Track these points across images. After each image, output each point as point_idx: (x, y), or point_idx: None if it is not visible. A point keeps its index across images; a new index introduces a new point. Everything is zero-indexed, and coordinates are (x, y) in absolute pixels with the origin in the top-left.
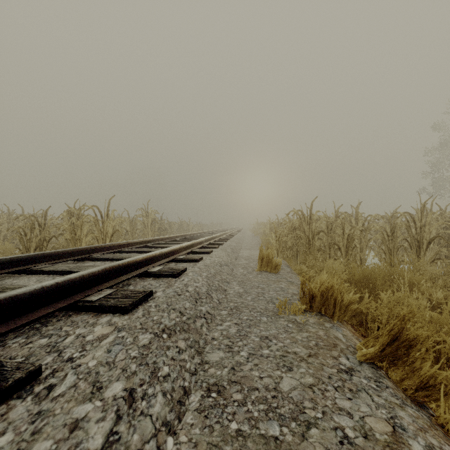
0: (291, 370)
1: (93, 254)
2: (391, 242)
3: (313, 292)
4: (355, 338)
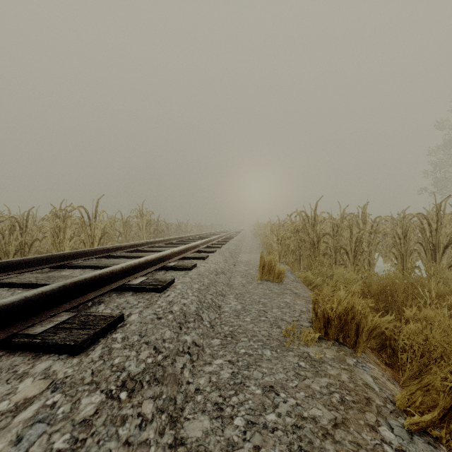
0: None
1: (74, 261)
2: (404, 246)
3: (329, 314)
4: (387, 379)
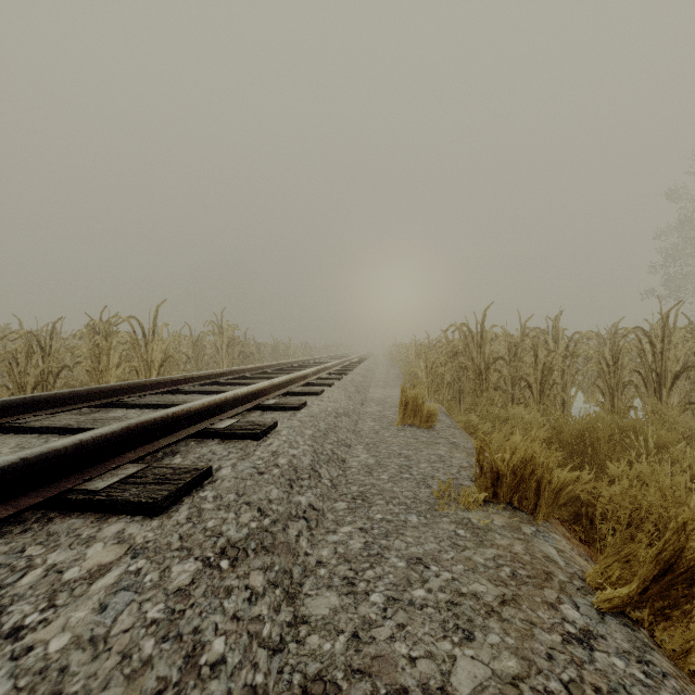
0: (471, 638)
1: (126, 397)
2: (614, 376)
3: (499, 467)
4: (577, 554)
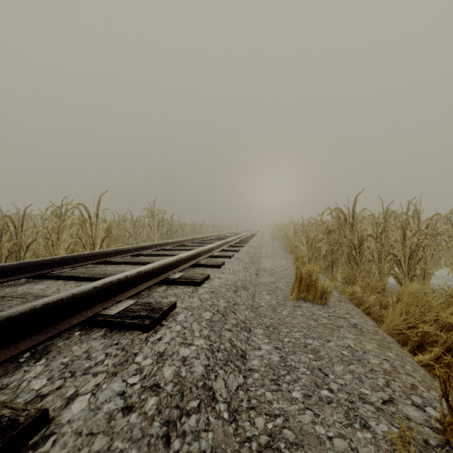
0: None
1: (58, 269)
2: None
3: None
4: None
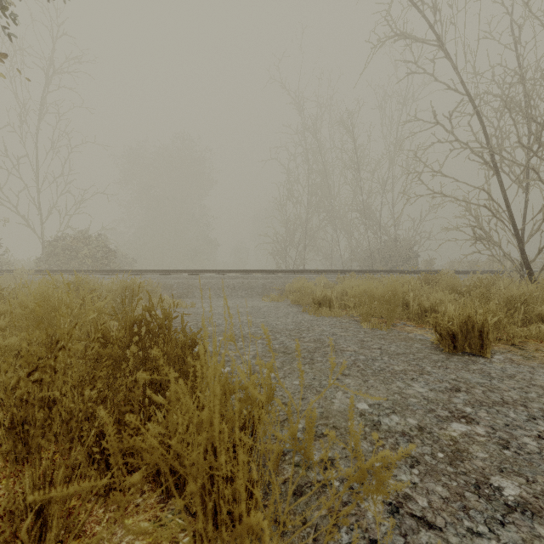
0: None
1: None
2: None
3: None
4: None
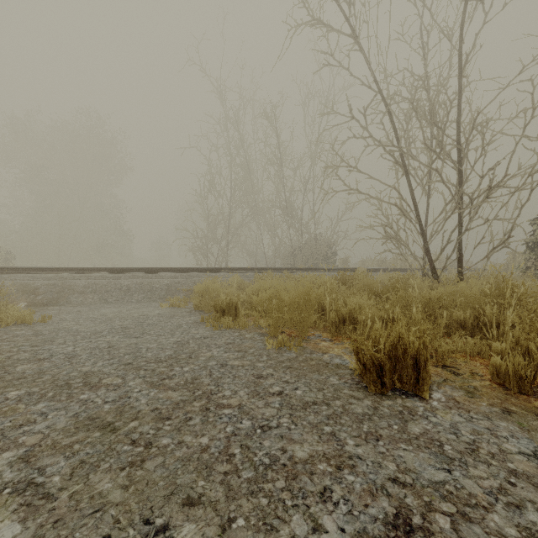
0: None
1: None
2: None
3: None
4: None
